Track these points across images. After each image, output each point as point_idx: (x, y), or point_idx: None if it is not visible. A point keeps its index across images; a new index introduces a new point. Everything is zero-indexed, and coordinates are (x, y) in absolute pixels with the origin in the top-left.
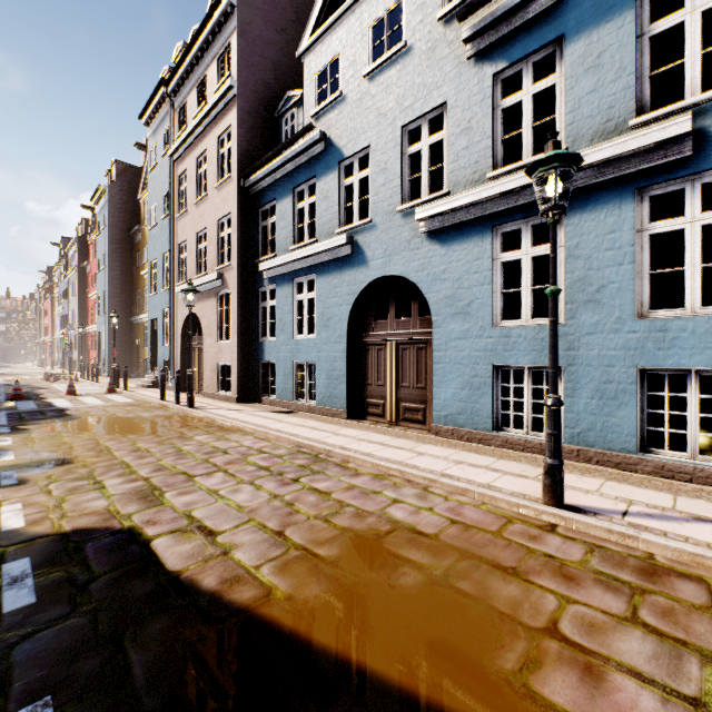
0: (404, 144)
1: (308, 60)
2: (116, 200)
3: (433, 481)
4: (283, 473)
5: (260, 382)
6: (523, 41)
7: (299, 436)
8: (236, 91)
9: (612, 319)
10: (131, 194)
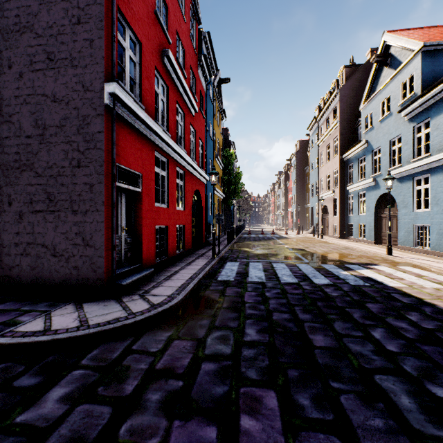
0: (391, 146)
1: (362, 112)
2: (298, 157)
3: (369, 252)
4: (335, 249)
5: (348, 231)
6: (420, 117)
7: (348, 245)
8: (338, 124)
9: (440, 210)
10: (304, 152)
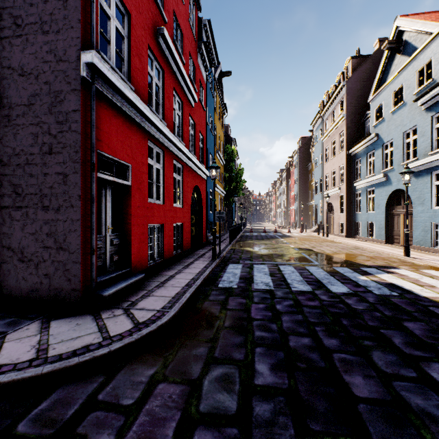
0: (404, 138)
1: (372, 104)
2: (301, 154)
3: (383, 252)
4: (344, 248)
5: (355, 230)
6: None
7: (357, 244)
8: (345, 117)
9: None
10: (307, 149)
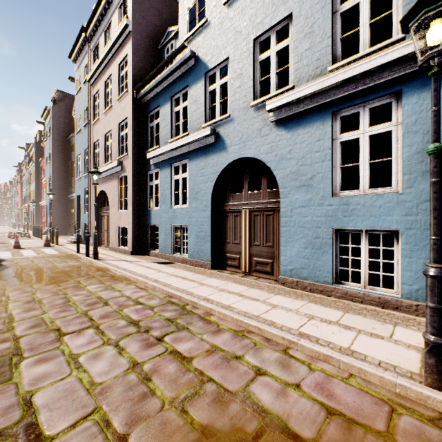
0: (256, 53)
1: None
2: (57, 117)
3: (292, 342)
4: (149, 329)
5: (149, 239)
6: None
7: (171, 286)
8: (131, 29)
9: None
10: (68, 112)
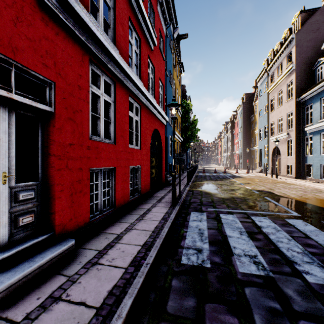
0: None
1: None
2: (245, 108)
3: None
4: (306, 191)
5: (305, 171)
6: None
7: (316, 187)
8: (294, 68)
9: None
10: (250, 103)
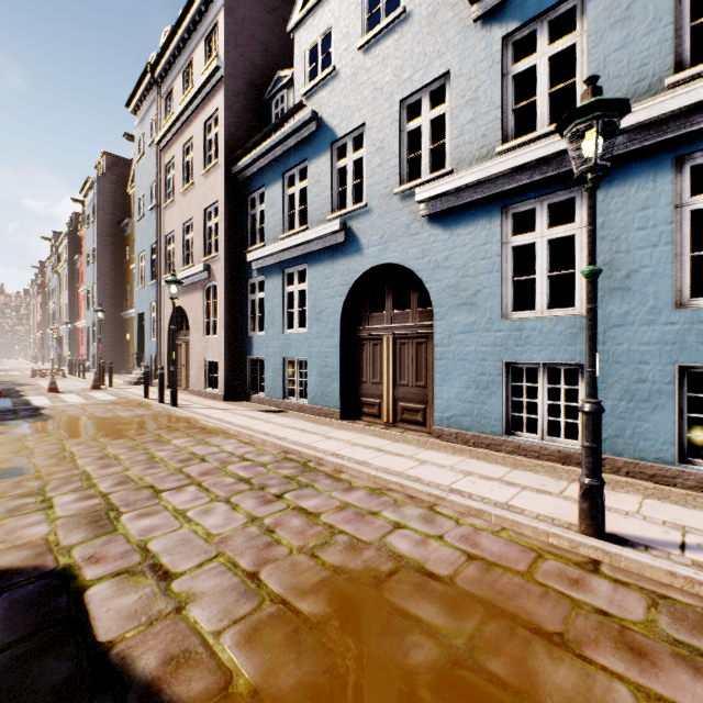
0: (402, 120)
1: (299, 36)
2: (105, 193)
3: (440, 498)
4: (265, 487)
5: (249, 378)
6: None
7: (287, 440)
8: (223, 72)
9: (645, 309)
10: (121, 186)
